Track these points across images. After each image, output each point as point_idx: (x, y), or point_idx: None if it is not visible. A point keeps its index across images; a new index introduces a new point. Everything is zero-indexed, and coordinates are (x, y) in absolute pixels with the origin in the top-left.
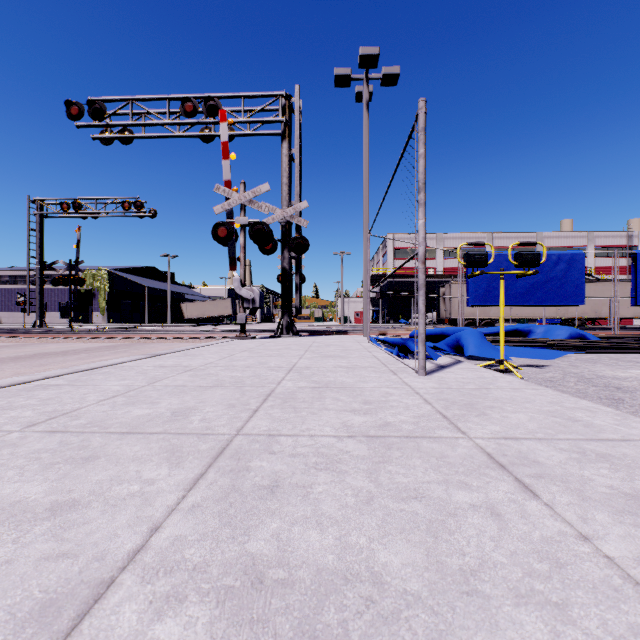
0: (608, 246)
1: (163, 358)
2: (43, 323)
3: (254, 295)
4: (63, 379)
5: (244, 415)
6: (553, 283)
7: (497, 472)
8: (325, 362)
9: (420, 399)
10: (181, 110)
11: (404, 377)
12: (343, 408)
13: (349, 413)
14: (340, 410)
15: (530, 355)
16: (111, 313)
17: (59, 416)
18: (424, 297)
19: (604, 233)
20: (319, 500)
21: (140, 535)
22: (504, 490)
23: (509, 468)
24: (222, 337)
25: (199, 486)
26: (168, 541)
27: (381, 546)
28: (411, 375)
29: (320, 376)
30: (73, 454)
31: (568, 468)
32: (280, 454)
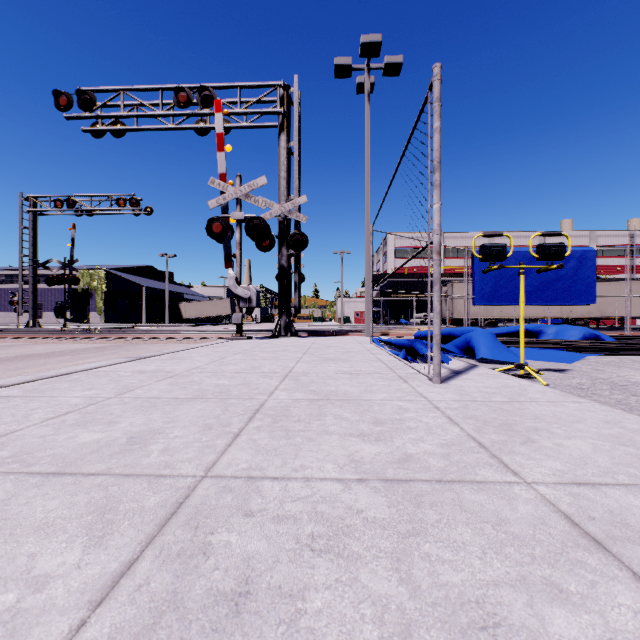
0: (610, 245)
1: (146, 362)
2: (36, 323)
3: (250, 294)
4: (19, 388)
5: (220, 442)
6: (563, 281)
7: (597, 558)
8: (325, 366)
9: (443, 417)
10: (174, 100)
11: (417, 386)
12: (348, 431)
13: (356, 439)
14: (345, 434)
15: (546, 358)
16: (108, 313)
17: None
18: (439, 293)
19: (606, 232)
20: (316, 635)
21: None
22: (629, 605)
23: (611, 548)
24: (218, 338)
25: (117, 594)
26: None
27: None
28: (424, 383)
29: (319, 384)
30: None
31: None
32: (259, 516)
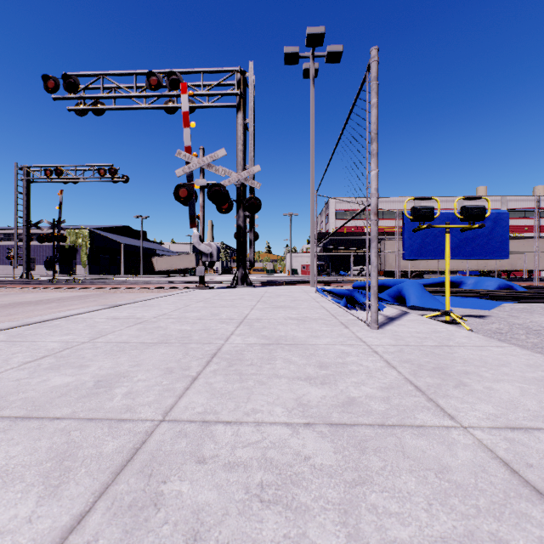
0: (519, 208)
1: (120, 309)
2: (29, 275)
3: (212, 250)
4: (5, 334)
5: (179, 386)
6: (480, 239)
7: (541, 510)
8: (276, 313)
9: (381, 361)
10: (146, 84)
11: (356, 331)
12: (296, 374)
13: (304, 382)
14: (293, 378)
15: (467, 305)
16: (91, 266)
17: None
18: (376, 249)
19: (515, 197)
20: None
21: None
22: None
23: None
24: (184, 287)
25: None
26: None
27: None
28: (363, 328)
29: (270, 330)
30: None
31: None
32: (211, 463)
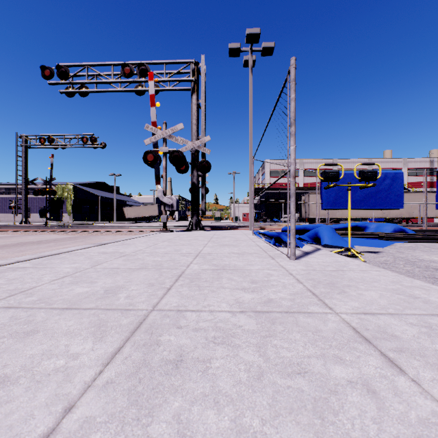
0: (417, 168)
1: (106, 246)
2: (27, 221)
3: (172, 201)
4: (30, 263)
5: (160, 293)
6: (381, 193)
7: (364, 346)
8: (222, 249)
9: (293, 279)
10: (122, 72)
11: (280, 261)
12: (236, 287)
13: (240, 291)
14: (233, 288)
15: (367, 244)
16: (75, 214)
17: (17, 293)
18: (294, 202)
19: (414, 159)
20: (216, 376)
21: (53, 416)
22: (374, 365)
23: (373, 342)
24: (150, 231)
25: (115, 361)
26: (78, 423)
27: (273, 430)
28: (285, 259)
29: (218, 260)
30: (18, 328)
31: (422, 342)
32: (185, 328)
